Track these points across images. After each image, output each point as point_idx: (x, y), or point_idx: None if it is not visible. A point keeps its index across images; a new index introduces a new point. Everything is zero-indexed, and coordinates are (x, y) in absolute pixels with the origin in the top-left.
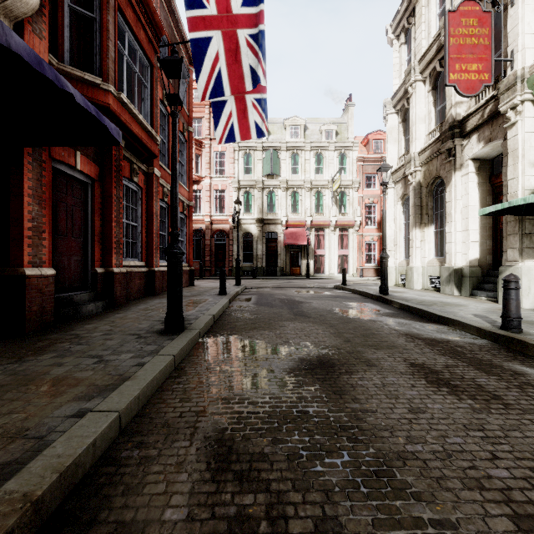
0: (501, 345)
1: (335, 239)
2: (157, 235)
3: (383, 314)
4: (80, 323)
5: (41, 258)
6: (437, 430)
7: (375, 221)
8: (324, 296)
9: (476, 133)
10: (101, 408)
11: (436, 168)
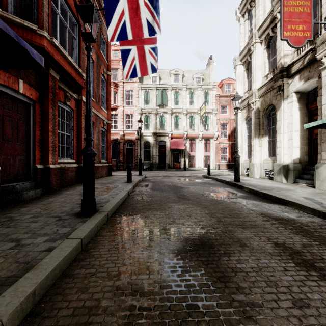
0: None
1: (202, 146)
2: (84, 142)
3: (240, 197)
4: (19, 206)
5: None
6: None
7: (227, 134)
8: (197, 183)
9: (298, 74)
10: None
11: (270, 99)
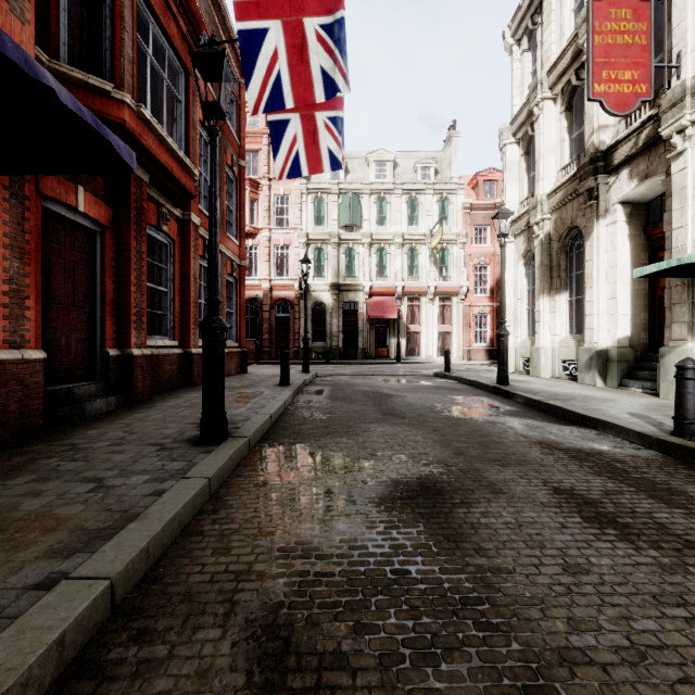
0: (675, 459)
1: (435, 311)
2: (195, 305)
3: (504, 413)
4: (81, 427)
5: (23, 335)
6: (614, 605)
7: (487, 287)
8: (422, 387)
9: (626, 167)
10: (83, 572)
11: (572, 216)
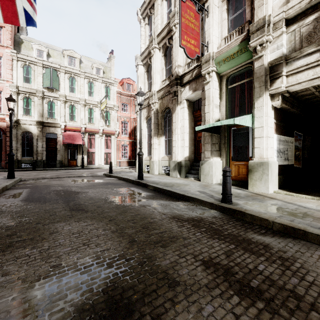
0: (228, 215)
1: (103, 142)
2: None
3: (147, 198)
4: None
5: None
6: None
7: (128, 132)
8: (98, 184)
9: (188, 85)
10: None
11: (167, 102)
